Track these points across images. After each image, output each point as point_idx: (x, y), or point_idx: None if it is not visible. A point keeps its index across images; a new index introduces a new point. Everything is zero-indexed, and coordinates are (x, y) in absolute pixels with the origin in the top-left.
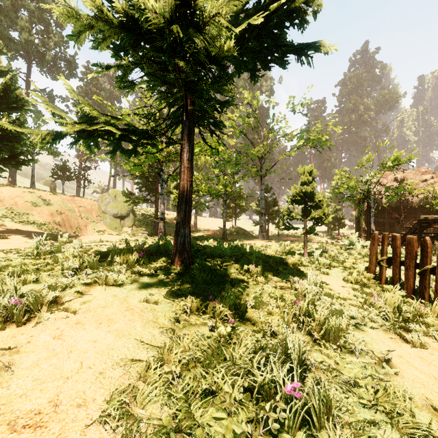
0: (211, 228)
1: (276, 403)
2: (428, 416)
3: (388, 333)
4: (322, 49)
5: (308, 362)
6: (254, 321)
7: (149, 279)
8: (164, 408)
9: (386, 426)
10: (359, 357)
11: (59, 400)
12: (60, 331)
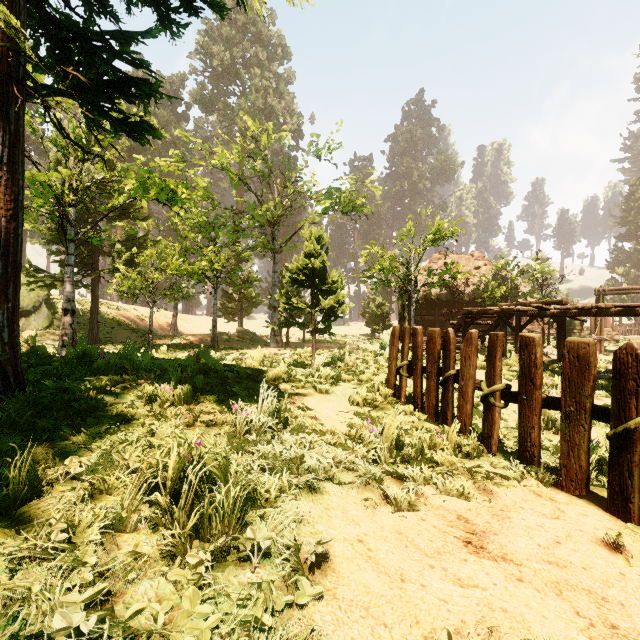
0: (204, 332)
1: None
2: None
3: (367, 490)
4: None
5: (57, 637)
6: (45, 515)
7: None
8: None
9: None
10: (261, 567)
11: None
12: None
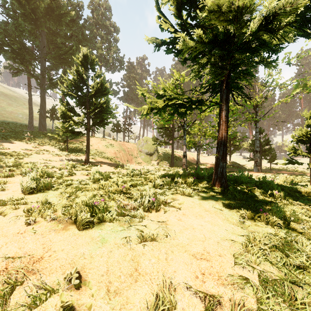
0: (209, 162)
1: None
2: None
3: None
4: None
5: None
6: (299, 230)
7: (205, 194)
8: (271, 268)
9: None
10: None
11: (207, 250)
12: (178, 217)
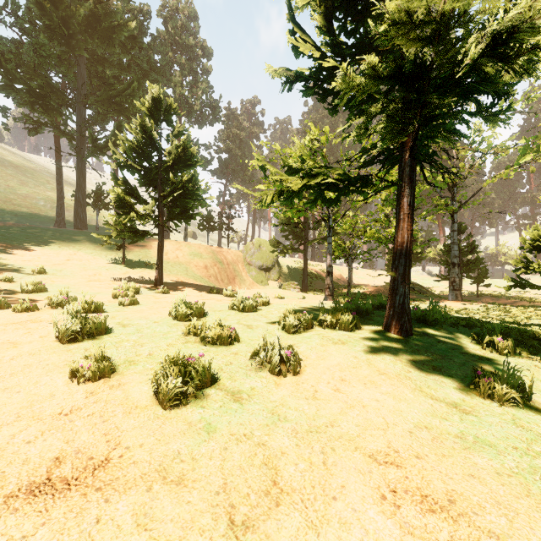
0: (368, 282)
1: None
2: None
3: None
4: None
5: None
6: None
7: (374, 343)
8: (512, 481)
9: None
10: None
11: (394, 447)
12: (333, 385)
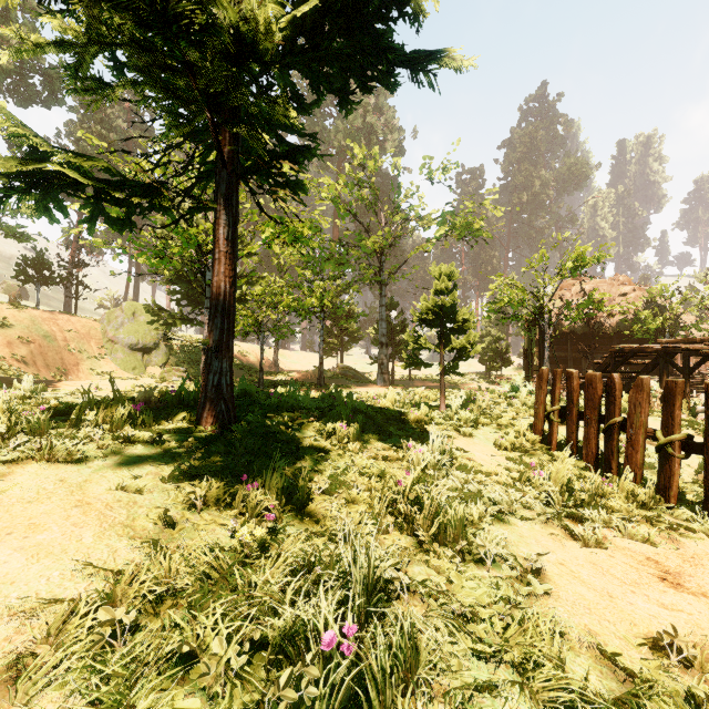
0: (302, 368)
1: (303, 669)
2: (589, 664)
3: (549, 526)
4: (452, 62)
5: (396, 584)
6: (321, 516)
7: (145, 449)
8: (75, 699)
9: (511, 690)
10: (492, 569)
11: None
12: None
